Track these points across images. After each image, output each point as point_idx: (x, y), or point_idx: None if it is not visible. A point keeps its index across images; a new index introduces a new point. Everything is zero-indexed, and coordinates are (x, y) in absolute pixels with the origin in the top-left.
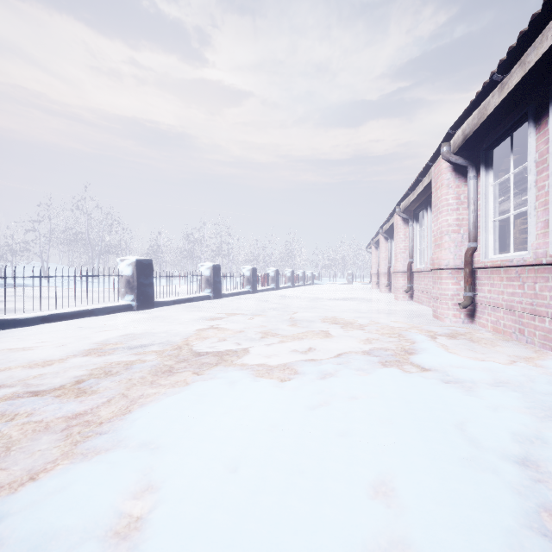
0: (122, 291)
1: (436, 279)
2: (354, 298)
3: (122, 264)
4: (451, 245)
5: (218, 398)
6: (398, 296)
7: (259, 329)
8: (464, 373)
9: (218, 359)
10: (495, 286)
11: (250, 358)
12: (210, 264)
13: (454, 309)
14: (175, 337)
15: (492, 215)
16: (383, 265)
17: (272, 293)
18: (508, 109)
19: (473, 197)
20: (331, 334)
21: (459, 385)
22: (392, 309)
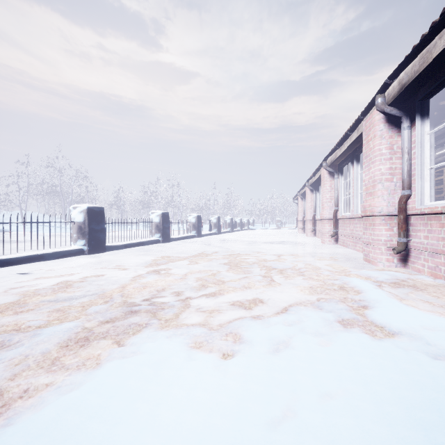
0: (75, 236)
1: (368, 226)
2: (286, 242)
3: (74, 211)
4: (384, 193)
5: (130, 404)
6: (325, 240)
7: (200, 275)
8: None
9: (150, 317)
10: (434, 232)
11: (188, 315)
12: (159, 212)
13: (388, 254)
14: (113, 286)
15: (429, 162)
16: (309, 213)
17: (215, 237)
18: None
19: (407, 147)
20: (273, 281)
21: None
22: (323, 252)
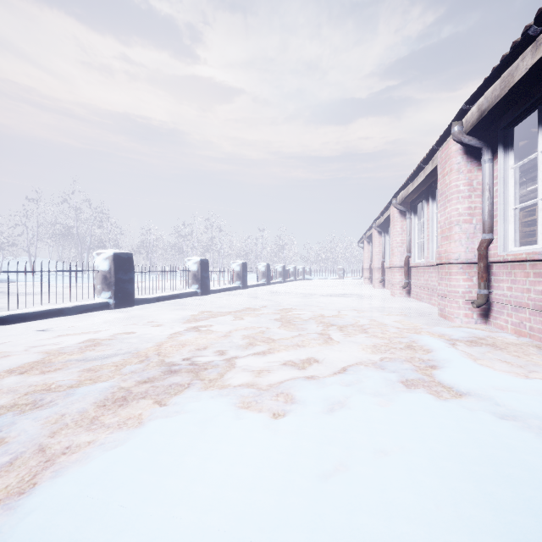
0: (99, 287)
1: (444, 275)
2: (348, 294)
3: (98, 258)
4: (462, 236)
5: (178, 458)
6: (395, 292)
7: (247, 333)
8: (519, 401)
9: (193, 377)
10: (518, 283)
11: (234, 375)
12: (197, 258)
13: (466, 308)
14: (147, 344)
15: (513, 202)
16: (376, 260)
17: (263, 289)
18: (539, 76)
19: (488, 183)
20: (331, 338)
21: (522, 423)
22: (391, 306)
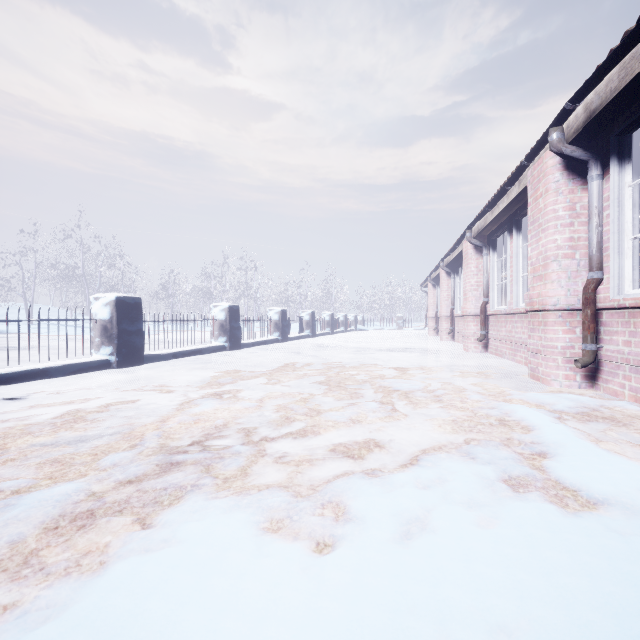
0: (97, 341)
1: (536, 325)
2: (411, 349)
3: (96, 303)
4: (562, 276)
5: None
6: (469, 346)
7: (284, 401)
8: None
9: (201, 474)
10: (639, 336)
11: (261, 469)
12: (225, 304)
13: (567, 367)
14: (148, 419)
15: (631, 230)
16: (444, 306)
17: (307, 342)
18: None
19: (597, 206)
20: (395, 410)
21: None
22: (466, 364)
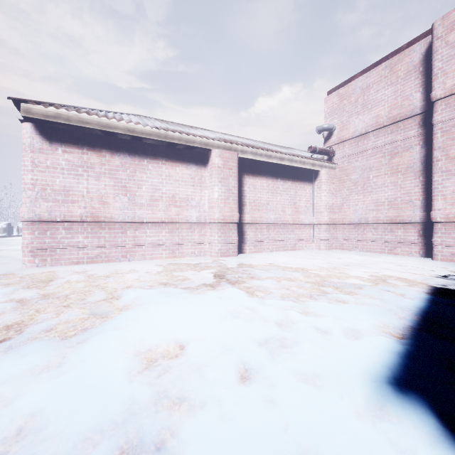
0: None
1: None
2: None
3: None
4: None
5: None
6: None
7: None
8: None
9: None
10: None
11: None
12: None
13: None
14: None
15: None
16: None
17: (4, 239)
18: None
19: None
20: None
21: None
22: None
